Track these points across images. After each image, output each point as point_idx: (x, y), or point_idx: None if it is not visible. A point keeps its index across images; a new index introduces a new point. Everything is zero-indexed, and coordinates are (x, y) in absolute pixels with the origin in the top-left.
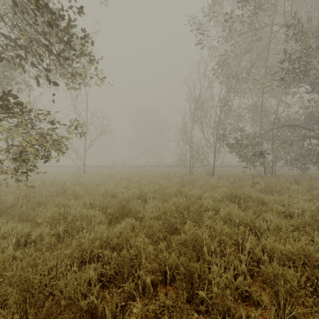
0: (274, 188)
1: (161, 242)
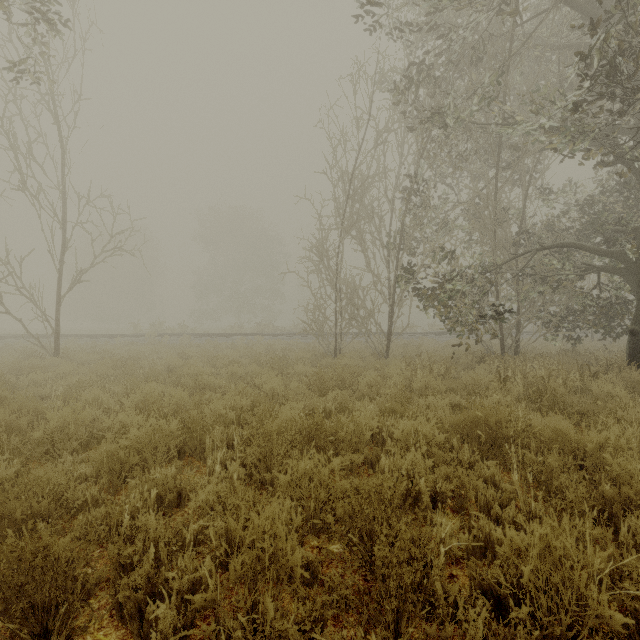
0: (559, 394)
1: None
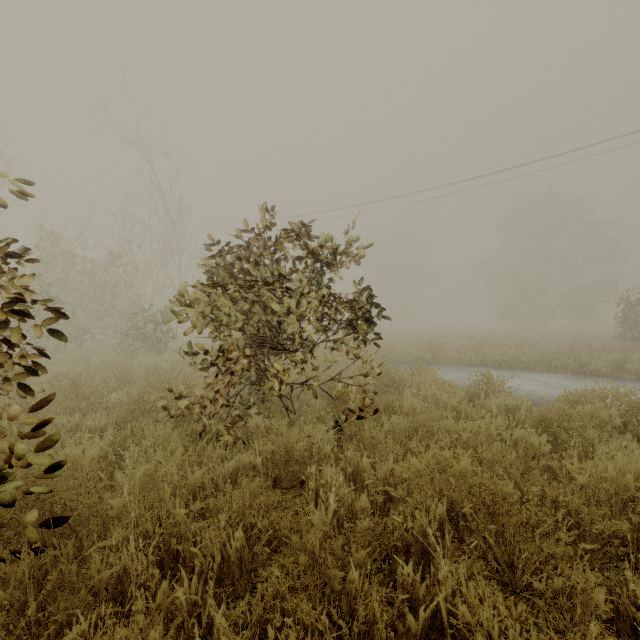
0: None
1: None
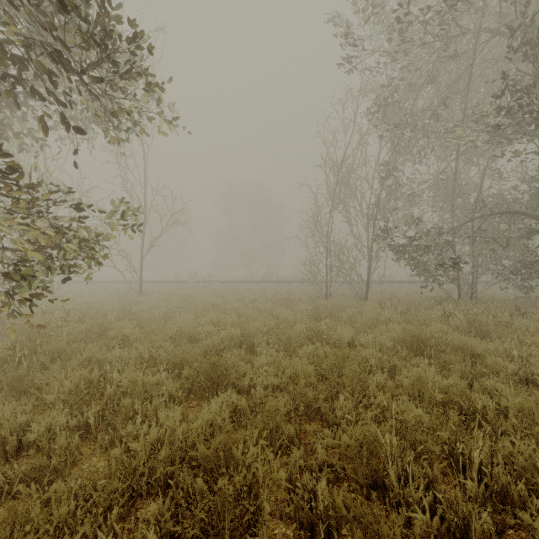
0: (485, 325)
1: (296, 449)
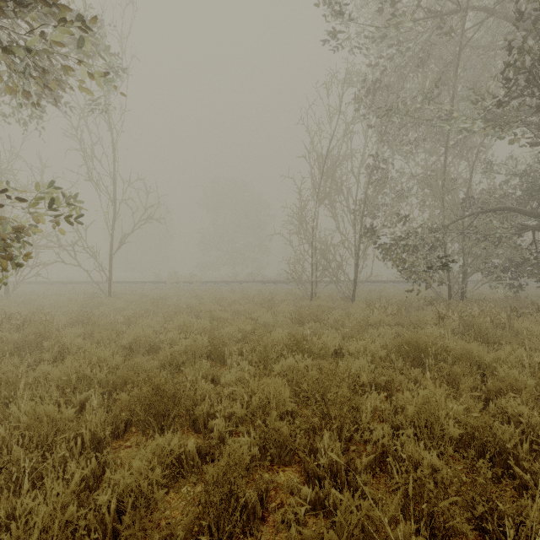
0: (484, 328)
1: None
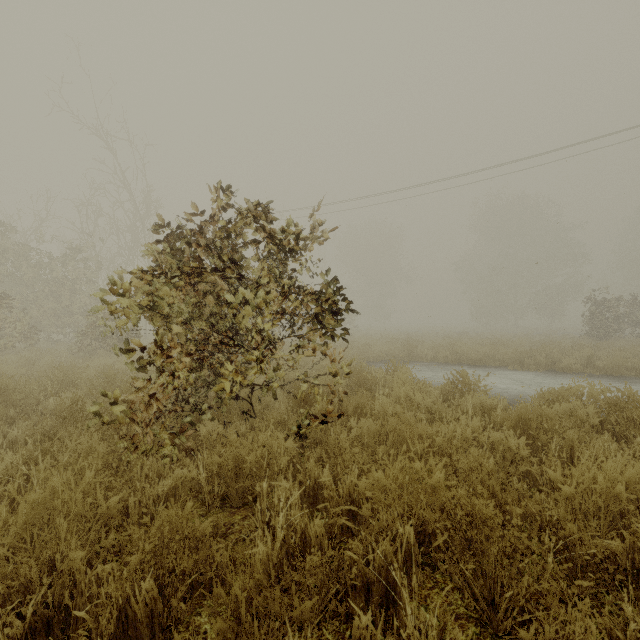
0: None
1: None
